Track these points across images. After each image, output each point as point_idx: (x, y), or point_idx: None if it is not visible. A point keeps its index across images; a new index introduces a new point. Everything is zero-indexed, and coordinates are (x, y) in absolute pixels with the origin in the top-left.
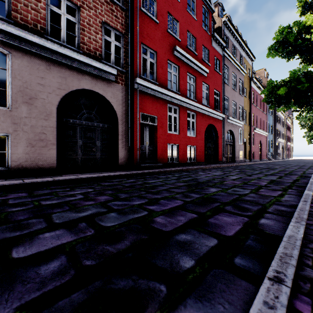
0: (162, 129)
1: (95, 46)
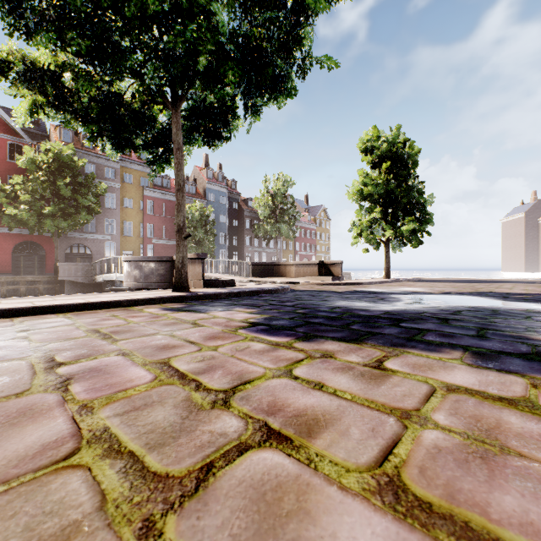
0: None
1: None
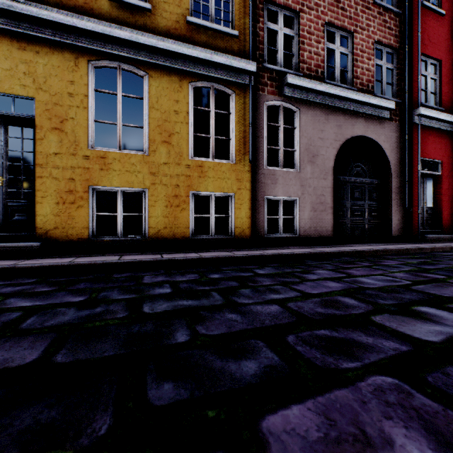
0: (448, 180)
1: (367, 78)
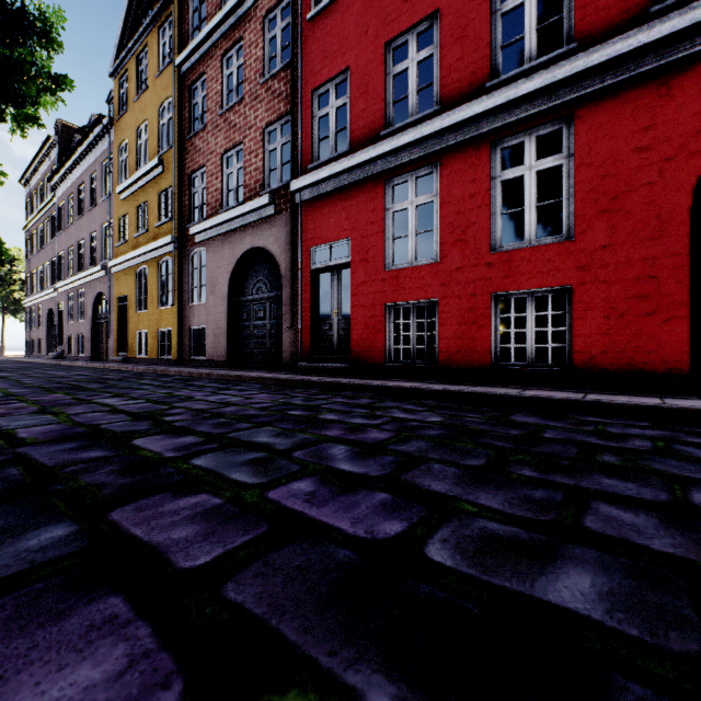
0: (365, 266)
1: (256, 179)
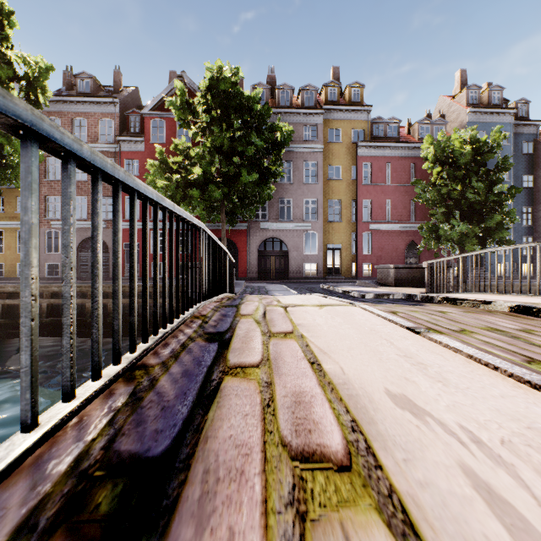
0: None
1: None
